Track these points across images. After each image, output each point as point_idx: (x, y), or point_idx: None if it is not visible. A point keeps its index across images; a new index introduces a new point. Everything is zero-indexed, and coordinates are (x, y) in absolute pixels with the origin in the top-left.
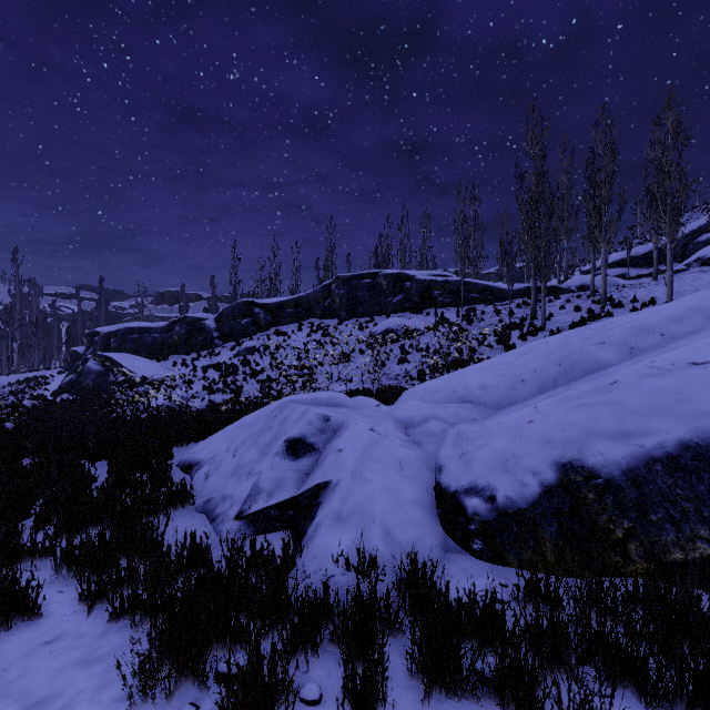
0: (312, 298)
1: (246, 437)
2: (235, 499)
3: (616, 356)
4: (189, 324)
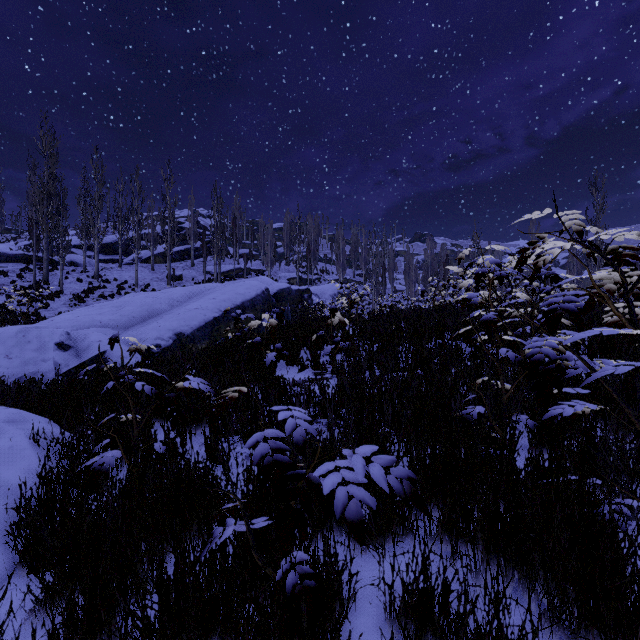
0: None
1: (8, 349)
2: (46, 371)
3: (168, 307)
4: None
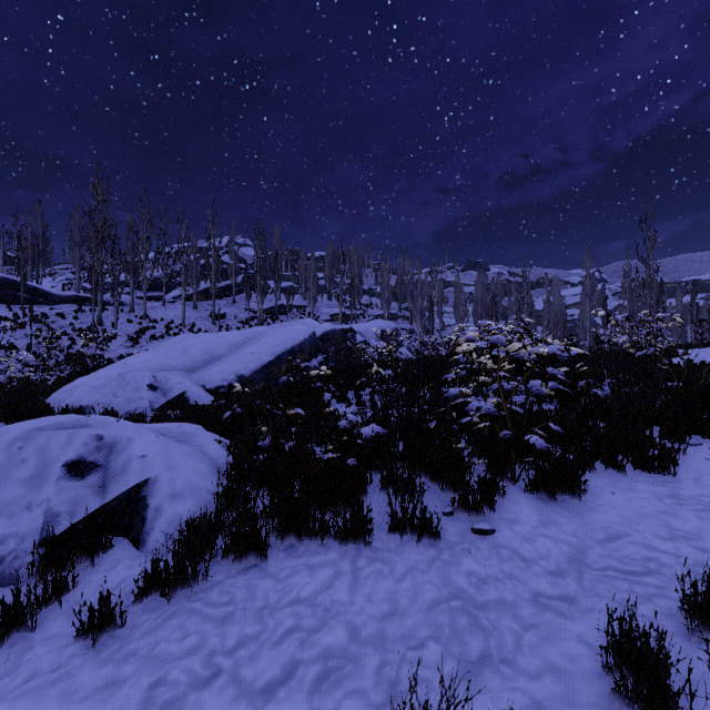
0: None
1: (114, 390)
2: (144, 407)
3: (227, 352)
4: None
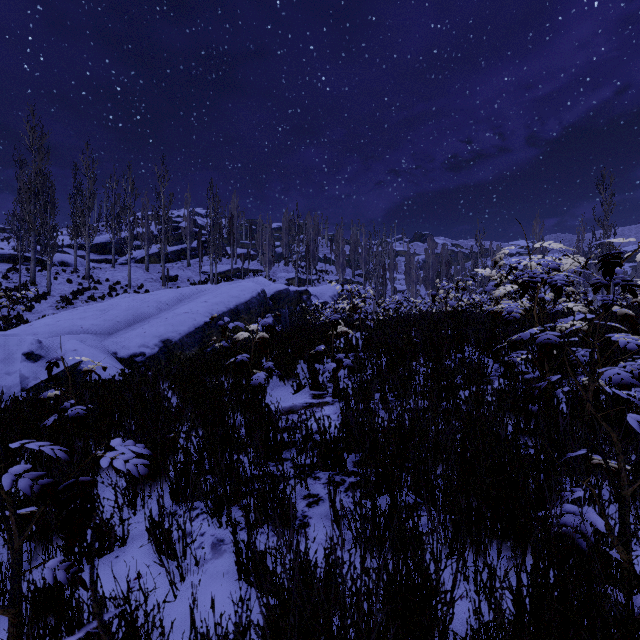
0: None
1: None
2: (11, 385)
3: (156, 311)
4: None
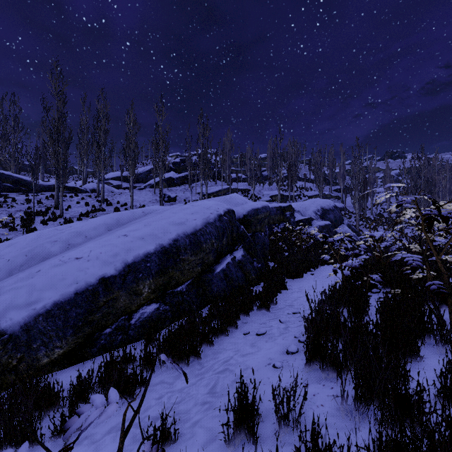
0: None
1: None
2: None
3: (60, 250)
4: None
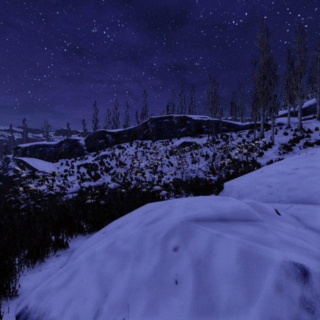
0: (137, 129)
1: (129, 289)
2: None
3: None
4: (70, 142)
